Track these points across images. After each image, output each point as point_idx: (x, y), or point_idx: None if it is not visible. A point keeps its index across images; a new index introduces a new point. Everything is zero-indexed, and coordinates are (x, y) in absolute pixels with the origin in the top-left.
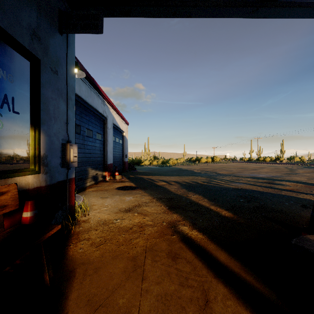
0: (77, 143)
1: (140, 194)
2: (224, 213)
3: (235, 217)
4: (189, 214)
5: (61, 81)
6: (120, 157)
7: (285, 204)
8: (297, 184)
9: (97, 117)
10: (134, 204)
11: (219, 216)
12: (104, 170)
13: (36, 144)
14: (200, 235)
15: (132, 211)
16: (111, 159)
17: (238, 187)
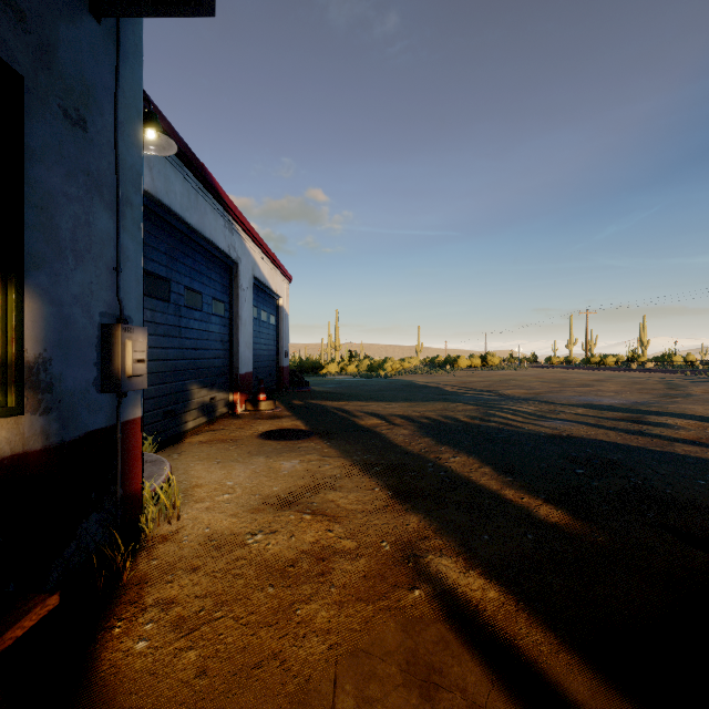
0: (161, 324)
1: (319, 453)
2: (546, 511)
3: (578, 524)
4: (450, 515)
5: (99, 150)
6: (272, 356)
7: (698, 483)
8: (704, 424)
9: (215, 261)
10: (302, 484)
11: (532, 523)
12: (232, 389)
13: (9, 329)
14: (492, 591)
15: (298, 504)
16: (248, 361)
17: (561, 433)
